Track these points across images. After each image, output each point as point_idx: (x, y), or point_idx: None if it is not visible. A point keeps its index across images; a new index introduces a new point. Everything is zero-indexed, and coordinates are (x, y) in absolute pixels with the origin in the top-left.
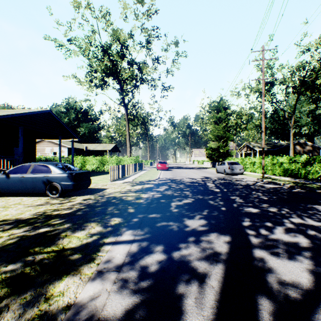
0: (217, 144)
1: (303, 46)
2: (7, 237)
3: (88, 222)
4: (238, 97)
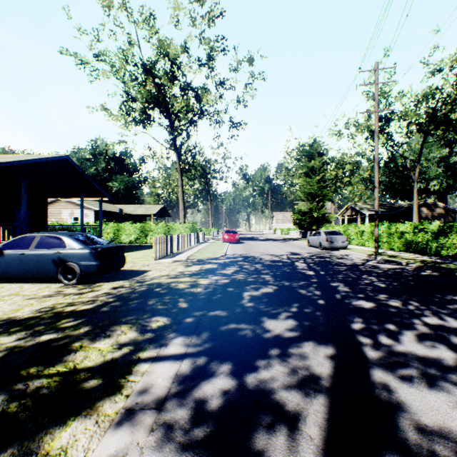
0: (309, 206)
1: (433, 65)
2: None
3: (117, 325)
4: (339, 137)
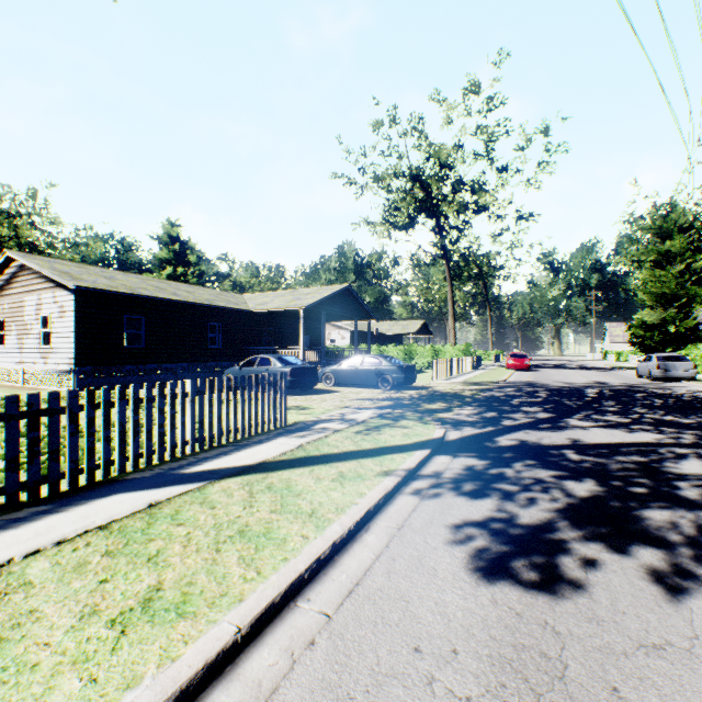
0: (660, 314)
1: None
2: (387, 403)
3: (435, 402)
4: None
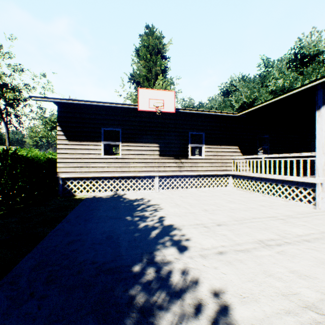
0: None
1: None
2: None
3: None
4: None
